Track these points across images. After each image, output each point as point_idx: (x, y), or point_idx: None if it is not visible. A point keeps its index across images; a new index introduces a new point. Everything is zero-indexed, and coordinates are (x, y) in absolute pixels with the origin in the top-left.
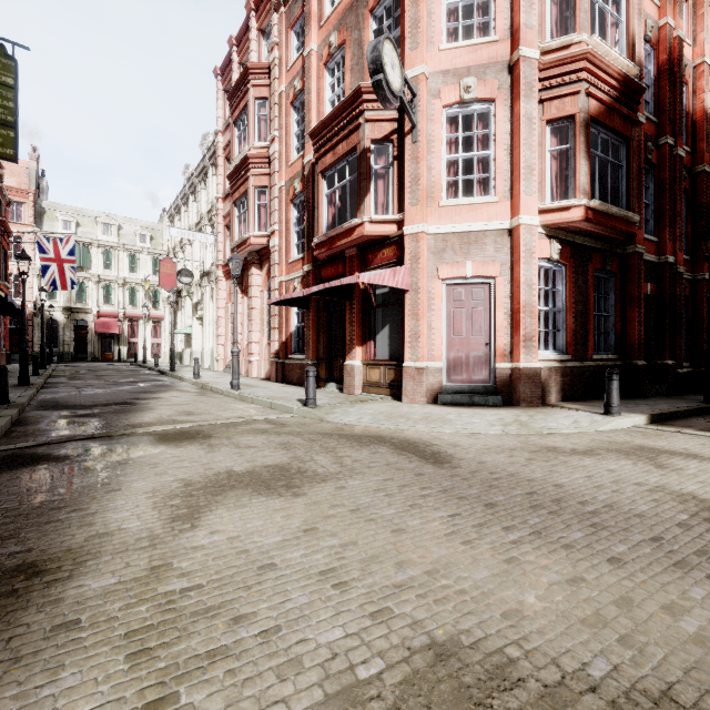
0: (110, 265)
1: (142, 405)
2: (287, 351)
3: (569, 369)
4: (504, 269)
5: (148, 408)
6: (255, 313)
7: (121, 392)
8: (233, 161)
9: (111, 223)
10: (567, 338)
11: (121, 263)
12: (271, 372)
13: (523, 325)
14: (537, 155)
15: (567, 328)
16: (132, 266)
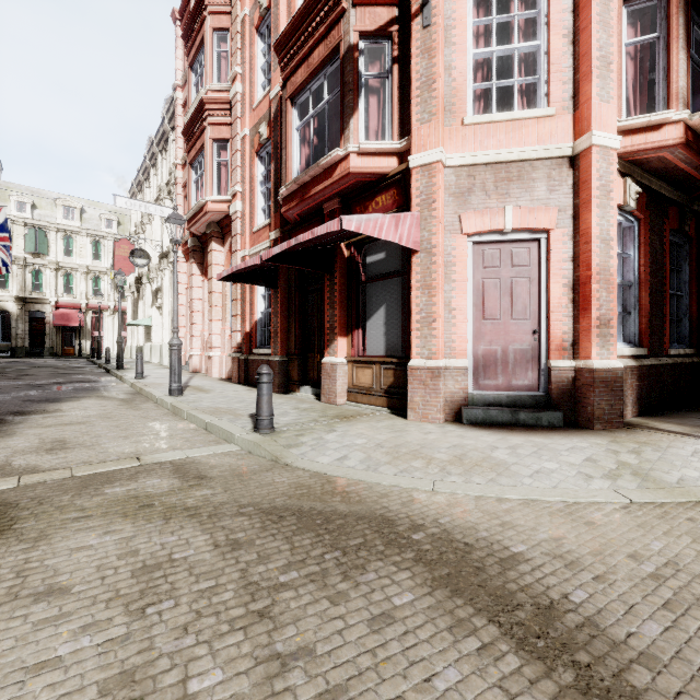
0: (71, 252)
1: (6, 426)
2: (252, 344)
3: (646, 370)
4: (562, 217)
5: (3, 434)
6: (216, 298)
7: (13, 400)
8: (188, 111)
9: (72, 206)
10: (641, 325)
11: (83, 249)
12: (232, 370)
13: (596, 302)
14: (616, 41)
15: (641, 310)
16: (97, 254)
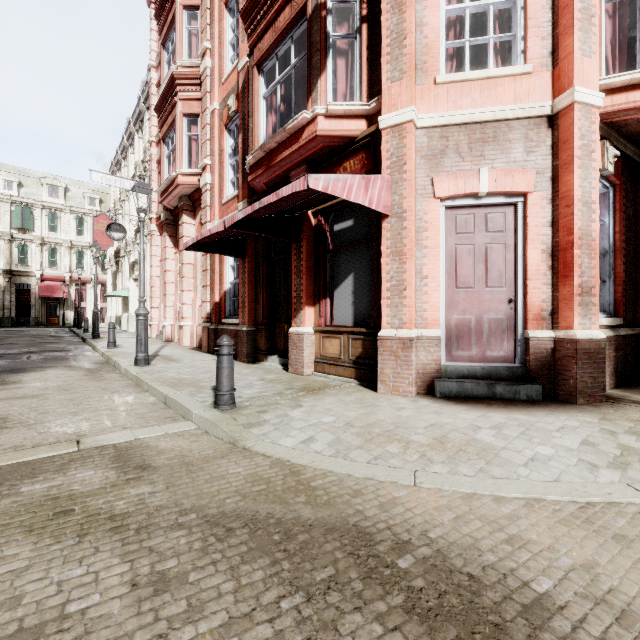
0: (55, 228)
1: None
2: (221, 314)
3: (622, 340)
4: (541, 179)
5: None
6: (187, 269)
7: None
8: (160, 88)
9: (57, 184)
10: (616, 294)
11: (67, 225)
12: (202, 340)
13: (578, 269)
14: None
15: (616, 279)
16: (80, 230)
